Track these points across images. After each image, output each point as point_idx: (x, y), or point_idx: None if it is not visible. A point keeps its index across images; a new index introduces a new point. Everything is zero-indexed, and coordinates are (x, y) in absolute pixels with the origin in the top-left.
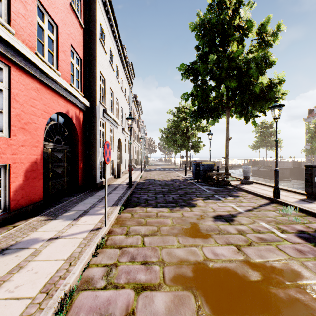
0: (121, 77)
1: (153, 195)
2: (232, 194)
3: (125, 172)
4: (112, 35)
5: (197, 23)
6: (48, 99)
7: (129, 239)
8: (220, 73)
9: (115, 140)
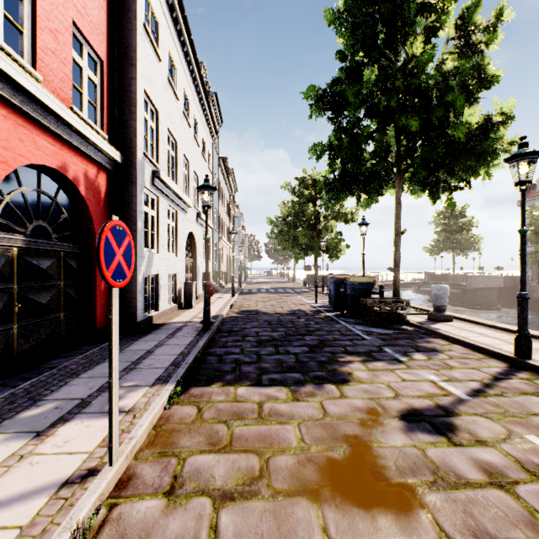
0: (194, 116)
1: (254, 350)
2: (421, 346)
3: (202, 296)
4: (174, 28)
5: (339, 9)
6: (2, 131)
7: (174, 519)
8: (389, 101)
9: (182, 236)
